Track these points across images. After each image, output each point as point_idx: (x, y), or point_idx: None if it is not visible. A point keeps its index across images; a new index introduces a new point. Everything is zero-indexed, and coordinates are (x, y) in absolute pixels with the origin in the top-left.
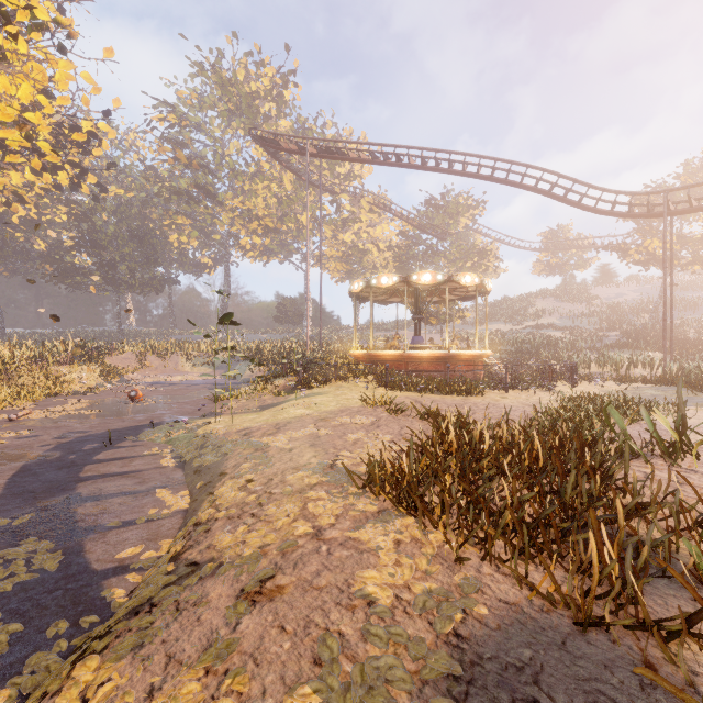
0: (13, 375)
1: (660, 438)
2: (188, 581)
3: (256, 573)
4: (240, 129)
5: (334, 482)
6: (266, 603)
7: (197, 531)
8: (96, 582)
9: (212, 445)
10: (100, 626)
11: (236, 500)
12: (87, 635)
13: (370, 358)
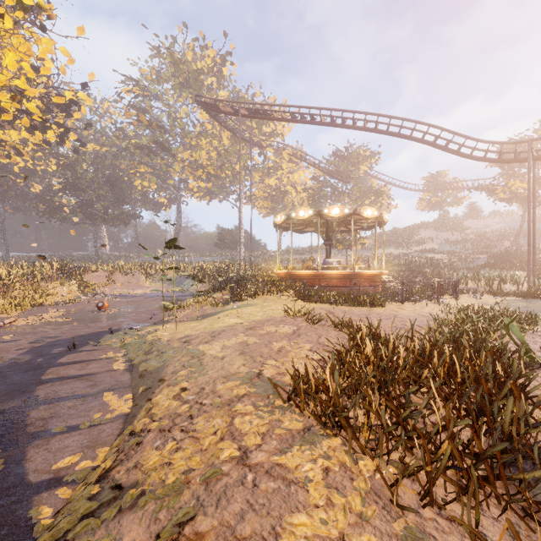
0: (9, 289)
1: None
2: (106, 513)
3: (175, 513)
4: (188, 98)
5: (260, 394)
6: None
7: (129, 443)
8: (27, 498)
9: (157, 351)
10: None
11: (169, 409)
12: None
13: (290, 276)
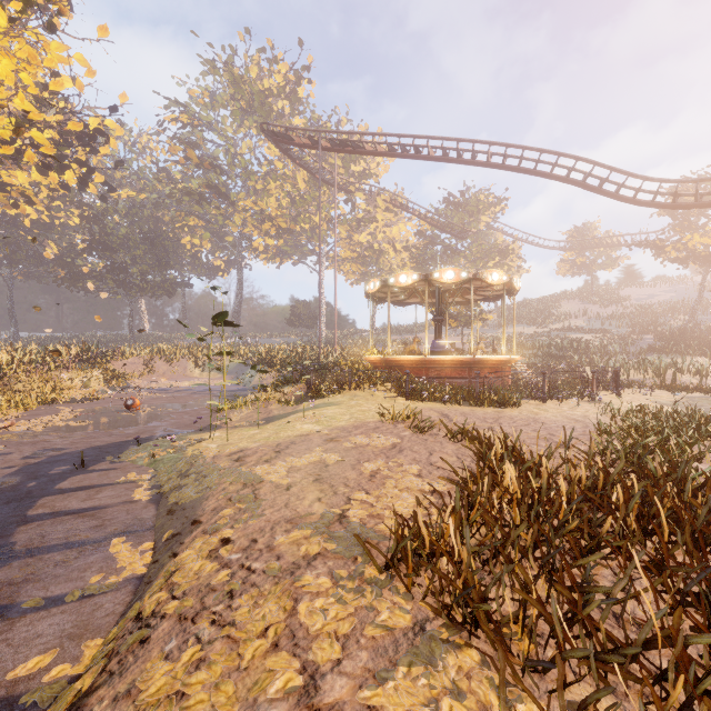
0: (10, 381)
1: None
2: None
3: None
4: (252, 127)
5: (343, 554)
6: None
7: (127, 641)
8: None
9: (196, 473)
10: None
11: (200, 577)
12: None
13: (387, 363)
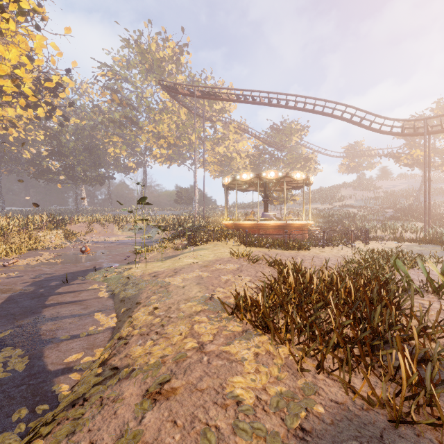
0: (8, 236)
1: (431, 280)
2: (110, 382)
3: (157, 378)
4: (152, 81)
5: (212, 310)
6: (163, 401)
7: (119, 343)
8: (49, 379)
9: (132, 283)
10: (49, 413)
11: (146, 321)
12: (40, 419)
13: (235, 226)
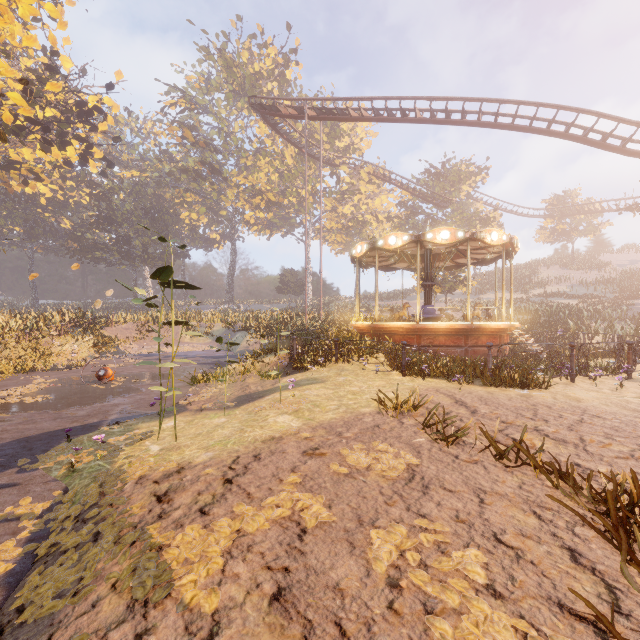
0: None
1: None
2: None
3: None
4: (244, 109)
5: None
6: None
7: None
8: None
9: (95, 519)
10: None
11: None
12: None
13: (375, 330)
